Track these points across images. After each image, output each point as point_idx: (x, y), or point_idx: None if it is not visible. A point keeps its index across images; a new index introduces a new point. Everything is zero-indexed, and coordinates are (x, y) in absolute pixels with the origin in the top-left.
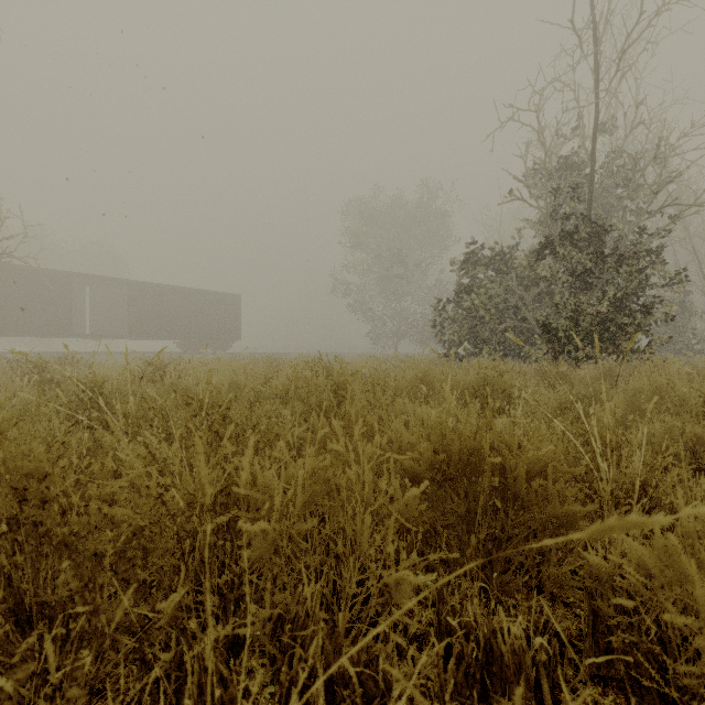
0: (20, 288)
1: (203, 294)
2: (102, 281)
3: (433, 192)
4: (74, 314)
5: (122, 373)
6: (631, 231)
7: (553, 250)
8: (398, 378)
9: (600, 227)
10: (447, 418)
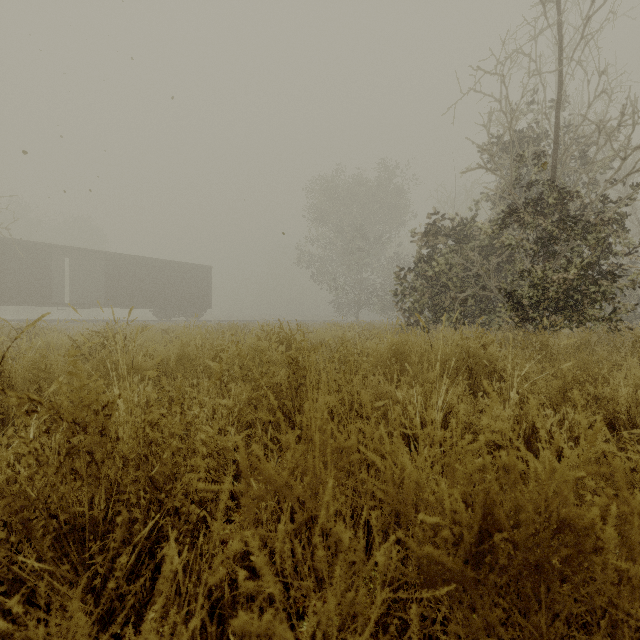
0: (0, 258)
1: (176, 265)
2: (81, 253)
3: (392, 170)
4: (54, 284)
5: (30, 347)
6: (598, 198)
7: (518, 217)
8: (369, 351)
9: (566, 194)
10: (511, 460)
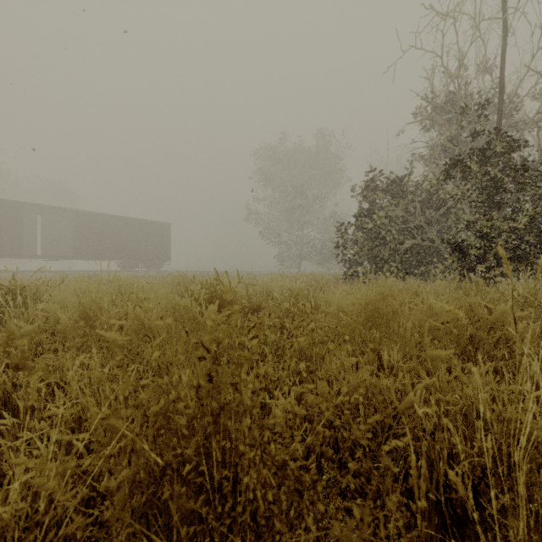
0: None
1: (139, 222)
2: (52, 210)
3: (329, 139)
4: (27, 238)
5: None
6: None
7: (466, 167)
8: (340, 315)
9: (516, 142)
10: None
